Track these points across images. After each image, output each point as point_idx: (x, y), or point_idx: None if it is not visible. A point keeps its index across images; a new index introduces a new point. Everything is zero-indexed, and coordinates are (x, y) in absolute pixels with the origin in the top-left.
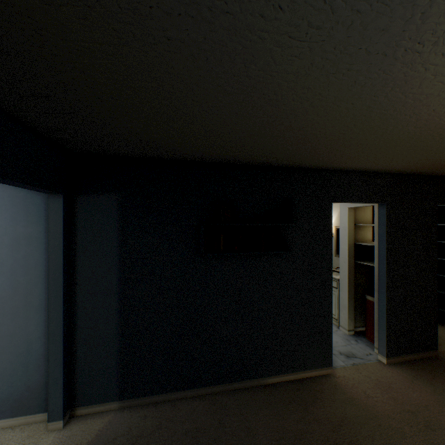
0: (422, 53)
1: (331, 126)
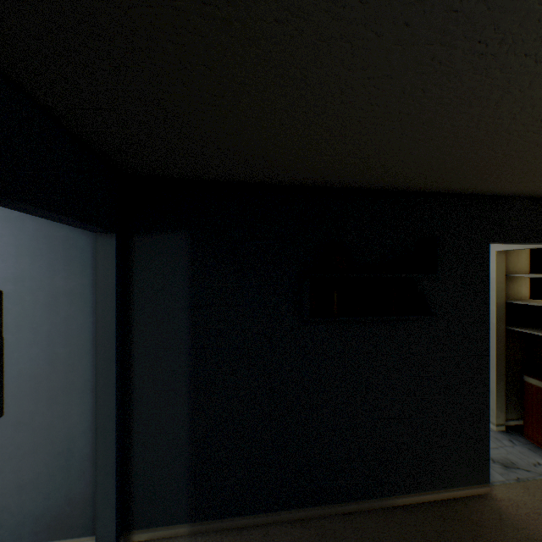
0: None
1: None
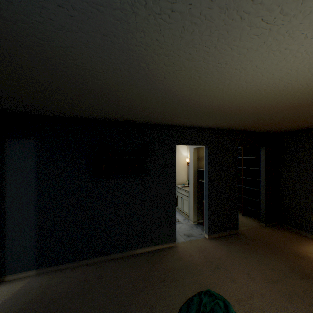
0: (164, 81)
1: (152, 105)
